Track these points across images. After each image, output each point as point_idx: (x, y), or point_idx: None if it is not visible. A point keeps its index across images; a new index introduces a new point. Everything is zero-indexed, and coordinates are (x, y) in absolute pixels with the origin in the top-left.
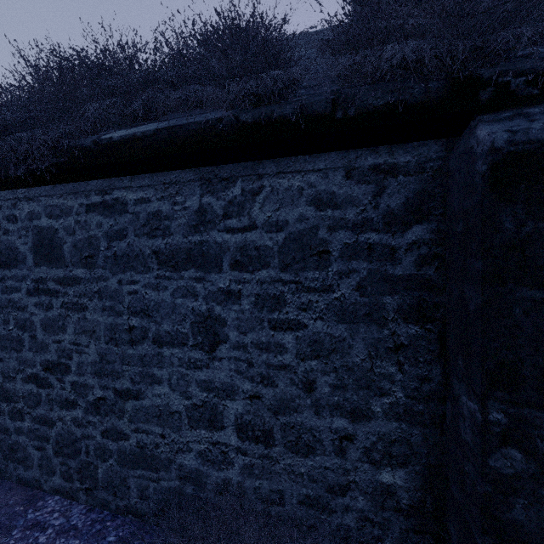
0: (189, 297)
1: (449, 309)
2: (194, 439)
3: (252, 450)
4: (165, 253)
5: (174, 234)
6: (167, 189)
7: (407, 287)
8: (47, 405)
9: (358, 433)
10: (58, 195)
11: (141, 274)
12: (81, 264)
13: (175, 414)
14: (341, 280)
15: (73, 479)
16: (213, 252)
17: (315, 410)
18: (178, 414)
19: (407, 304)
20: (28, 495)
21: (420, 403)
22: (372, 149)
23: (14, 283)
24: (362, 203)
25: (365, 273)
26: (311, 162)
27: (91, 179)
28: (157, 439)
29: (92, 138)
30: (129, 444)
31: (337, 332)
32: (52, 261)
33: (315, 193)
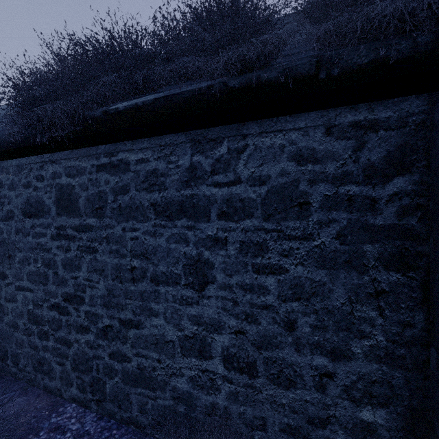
0: (181, 243)
1: (433, 258)
2: (185, 365)
3: (237, 379)
4: (161, 205)
5: (169, 188)
6: (162, 150)
7: (388, 236)
8: (66, 329)
9: (338, 372)
10: (74, 158)
11: (141, 222)
12: (92, 215)
13: (169, 343)
14: (321, 229)
15: (86, 391)
16: (202, 203)
17: (296, 347)
18: (172, 343)
19: (388, 253)
20: (52, 402)
21: (401, 347)
22: (351, 107)
23: (42, 230)
24: (342, 158)
25: (344, 222)
26: (292, 122)
27: (100, 144)
28: (154, 363)
29: (101, 109)
30: (131, 366)
31: (317, 277)
32: (70, 212)
33: (296, 149)
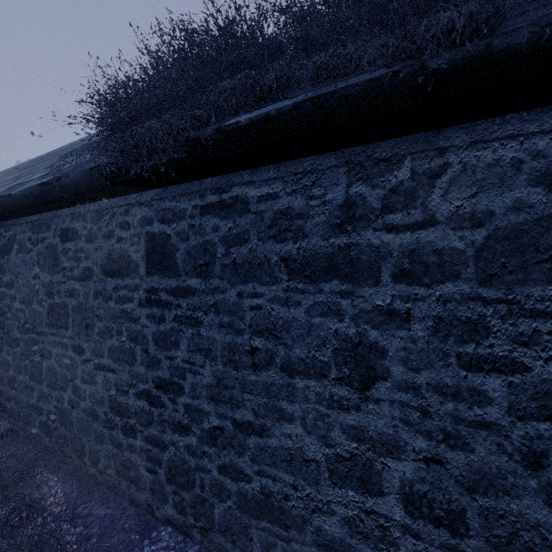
0: (330, 317)
1: None
2: (337, 499)
3: (428, 533)
4: (297, 260)
5: (310, 236)
6: (299, 180)
7: None
8: (159, 426)
9: None
10: (170, 197)
11: (266, 285)
12: (195, 274)
13: (311, 463)
14: None
15: (186, 513)
16: (366, 257)
17: (546, 498)
18: (316, 463)
19: None
20: (141, 521)
21: None
22: None
23: (127, 293)
24: None
25: None
26: (534, 121)
27: (205, 177)
28: (287, 489)
29: (211, 127)
30: (251, 488)
31: None
32: (164, 270)
33: (546, 166)
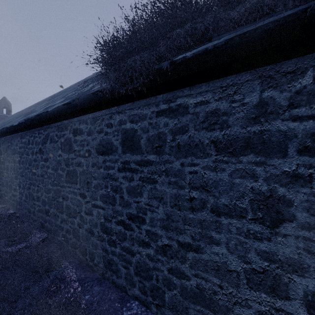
0: (247, 178)
1: None
2: (253, 298)
3: None
4: (222, 142)
5: (232, 126)
6: (224, 91)
7: None
8: (130, 241)
9: None
10: (136, 107)
11: (200, 158)
12: (152, 152)
13: (233, 272)
14: None
15: (147, 294)
16: (276, 139)
17: None
18: (236, 273)
19: None
20: (120, 296)
21: None
22: None
23: (111, 164)
24: None
25: None
26: None
27: (158, 94)
28: (215, 287)
29: (165, 62)
30: (190, 284)
31: None
32: (133, 150)
33: None
